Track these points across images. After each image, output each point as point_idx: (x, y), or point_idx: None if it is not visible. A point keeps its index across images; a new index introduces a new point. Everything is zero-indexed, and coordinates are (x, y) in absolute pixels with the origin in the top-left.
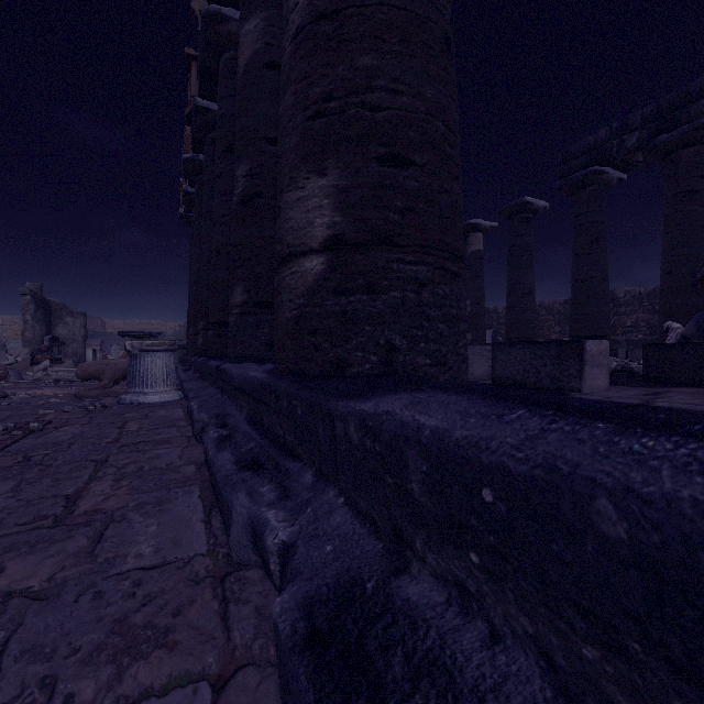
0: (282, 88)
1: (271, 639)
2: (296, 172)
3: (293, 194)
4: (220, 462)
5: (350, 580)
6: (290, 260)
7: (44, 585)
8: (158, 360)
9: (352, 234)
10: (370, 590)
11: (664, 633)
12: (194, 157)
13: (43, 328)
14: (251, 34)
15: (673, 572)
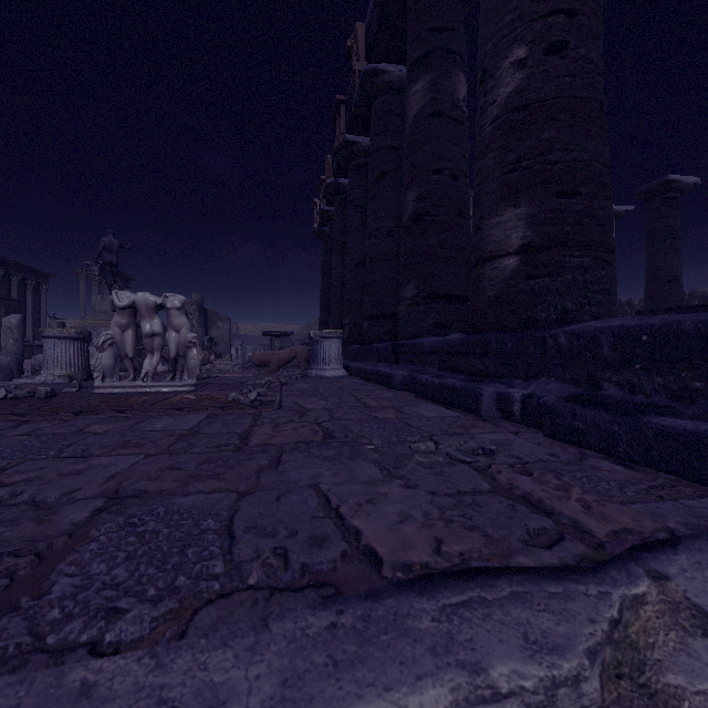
0: (481, 152)
1: (526, 429)
2: (496, 206)
3: (493, 220)
4: (450, 382)
5: (572, 394)
6: (490, 260)
7: (398, 417)
8: (333, 344)
9: (538, 242)
10: (584, 394)
11: (706, 355)
12: (335, 182)
13: (203, 331)
14: (419, 93)
15: (707, 336)
